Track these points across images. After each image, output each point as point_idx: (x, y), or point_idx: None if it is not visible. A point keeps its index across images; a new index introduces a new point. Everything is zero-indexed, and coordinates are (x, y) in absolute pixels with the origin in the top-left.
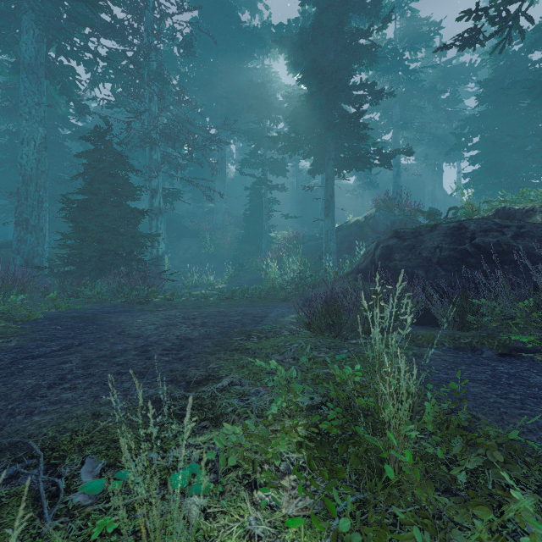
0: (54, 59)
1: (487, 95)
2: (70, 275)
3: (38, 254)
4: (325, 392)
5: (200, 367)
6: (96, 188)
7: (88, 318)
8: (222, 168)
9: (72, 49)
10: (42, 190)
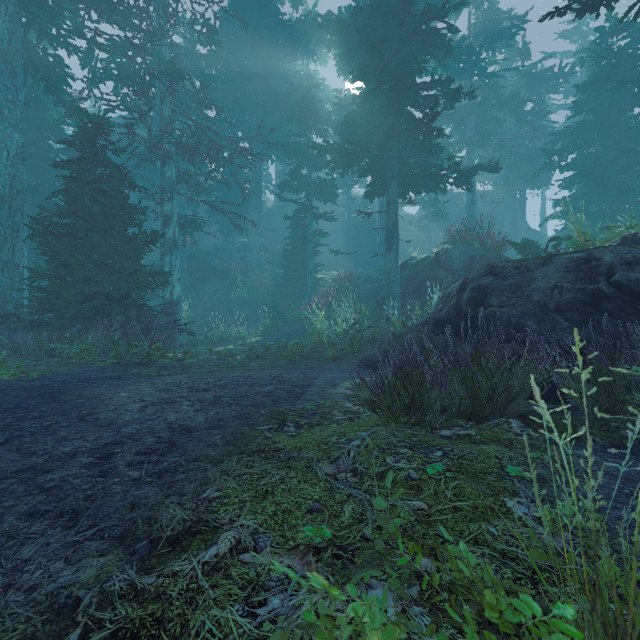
0: (35, 45)
1: (586, 101)
2: (47, 327)
3: (12, 298)
4: (424, 568)
5: (187, 496)
6: (83, 209)
7: (51, 390)
8: (257, 193)
9: (59, 32)
10: (18, 214)
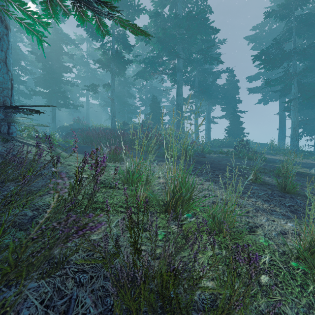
0: None
1: None
2: None
3: None
4: None
5: None
6: None
7: None
8: None
9: None
10: None
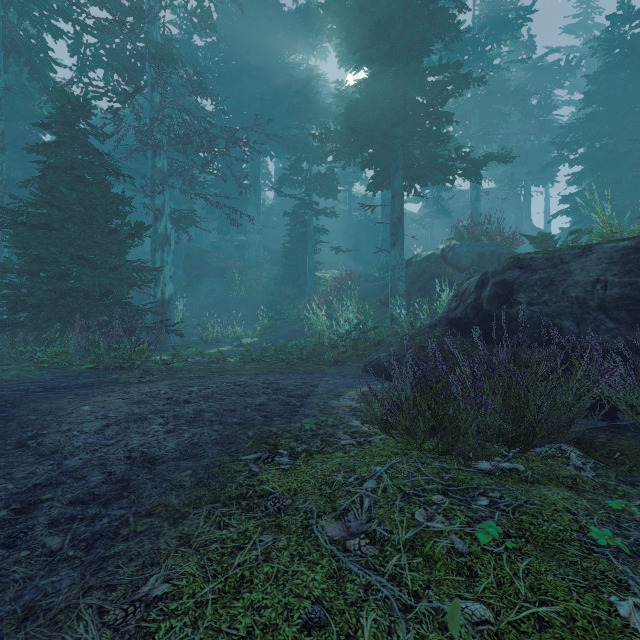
0: (16, 27)
1: (597, 92)
2: (20, 327)
3: None
4: None
5: (118, 592)
6: (60, 199)
7: (3, 403)
8: (255, 190)
9: (41, 13)
10: None
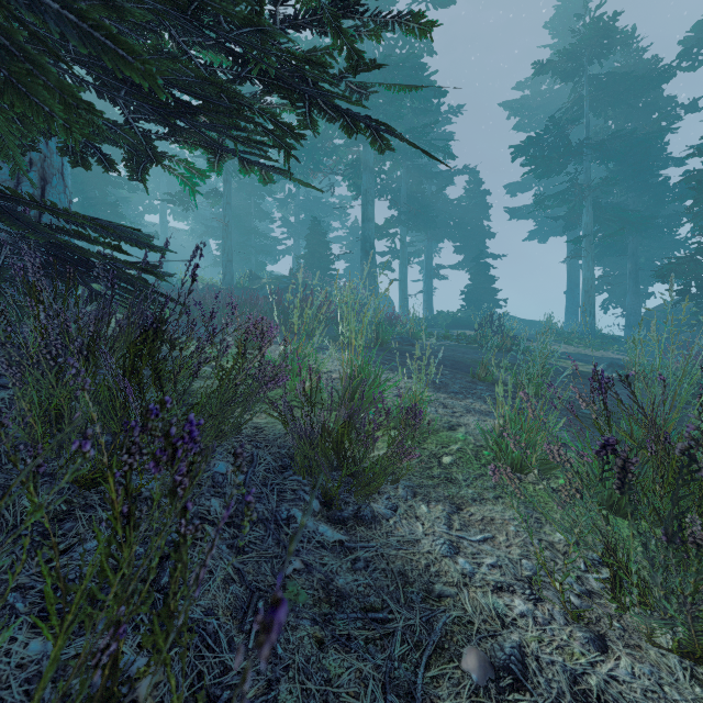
0: None
1: None
2: None
3: None
4: None
5: None
6: None
7: None
8: None
9: None
10: None
